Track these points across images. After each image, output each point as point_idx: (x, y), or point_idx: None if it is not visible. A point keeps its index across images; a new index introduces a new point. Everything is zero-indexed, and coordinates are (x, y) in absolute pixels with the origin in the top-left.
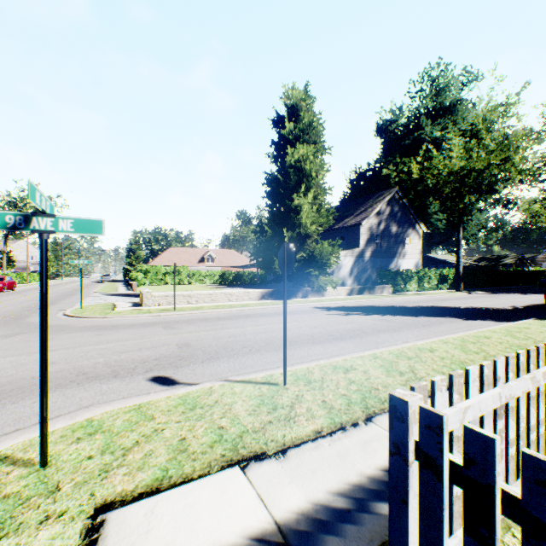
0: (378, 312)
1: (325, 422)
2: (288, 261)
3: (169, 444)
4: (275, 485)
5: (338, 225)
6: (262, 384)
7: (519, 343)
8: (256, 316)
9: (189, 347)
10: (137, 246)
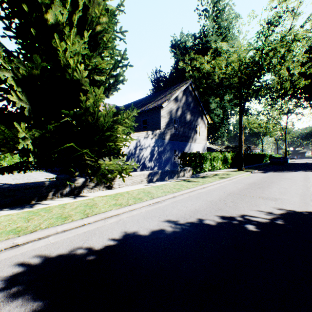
0: None
1: None
2: None
3: None
4: None
5: (140, 109)
6: None
7: None
8: None
9: None
10: None
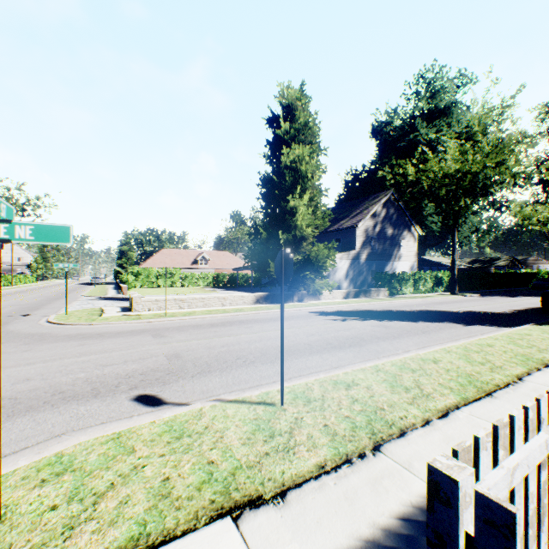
0: (376, 317)
1: (328, 453)
2: (286, 269)
3: (149, 487)
4: (274, 543)
5: (333, 227)
6: (257, 404)
7: (523, 352)
8: (250, 322)
9: (179, 359)
10: (128, 247)
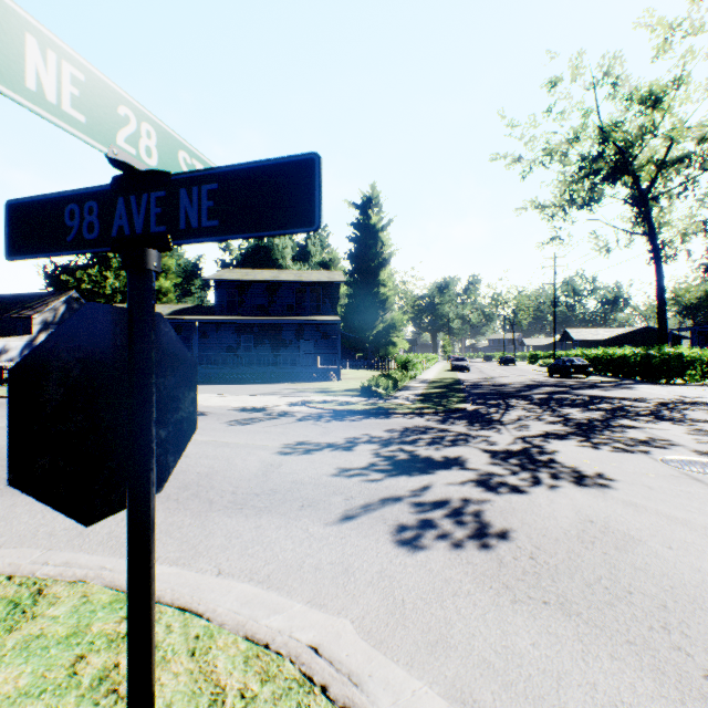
0: None
1: None
2: None
3: None
4: None
5: (16, 315)
6: None
7: None
8: None
9: None
10: None
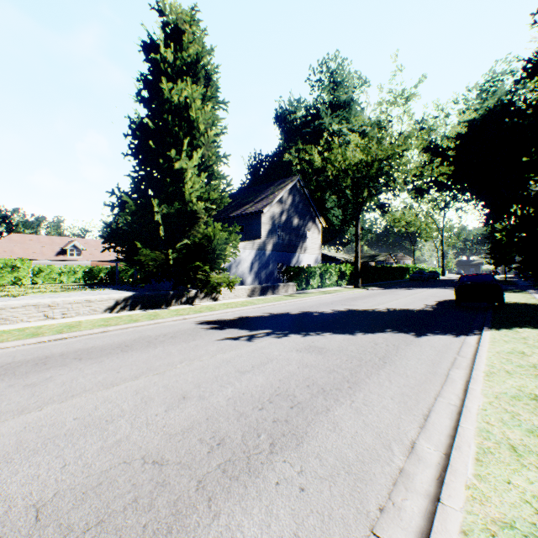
0: (296, 328)
1: None
2: None
3: None
4: None
5: (236, 212)
6: None
7: None
8: (61, 363)
9: None
10: None
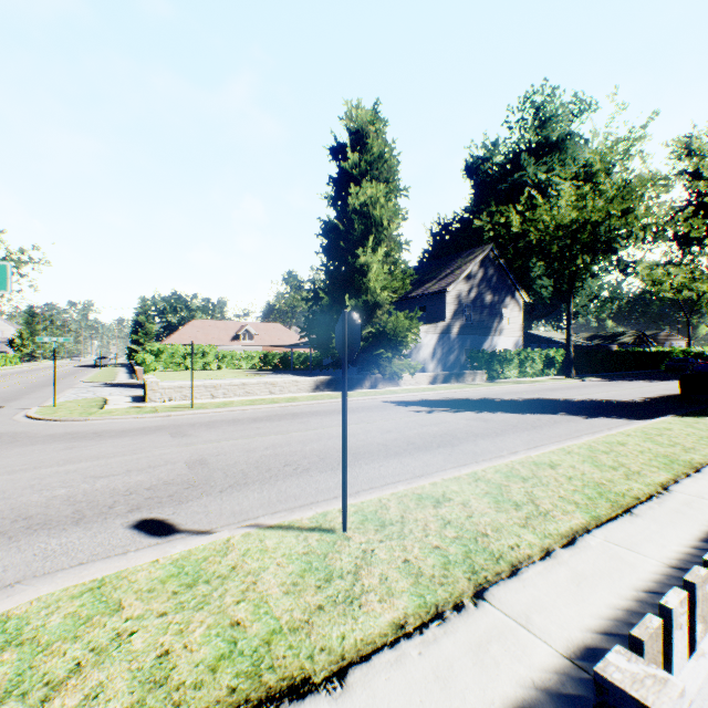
0: (471, 408)
1: (410, 605)
2: (351, 340)
3: (136, 669)
4: None
5: (416, 292)
6: (310, 531)
7: (665, 452)
8: (307, 416)
9: (205, 466)
10: (147, 317)
